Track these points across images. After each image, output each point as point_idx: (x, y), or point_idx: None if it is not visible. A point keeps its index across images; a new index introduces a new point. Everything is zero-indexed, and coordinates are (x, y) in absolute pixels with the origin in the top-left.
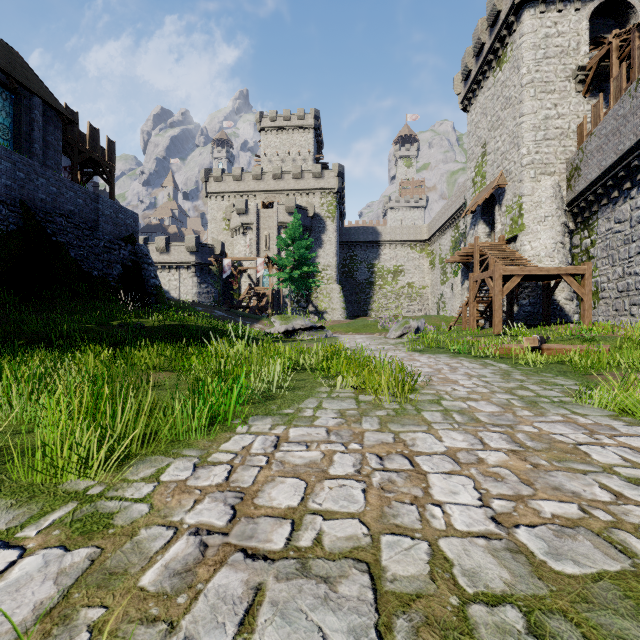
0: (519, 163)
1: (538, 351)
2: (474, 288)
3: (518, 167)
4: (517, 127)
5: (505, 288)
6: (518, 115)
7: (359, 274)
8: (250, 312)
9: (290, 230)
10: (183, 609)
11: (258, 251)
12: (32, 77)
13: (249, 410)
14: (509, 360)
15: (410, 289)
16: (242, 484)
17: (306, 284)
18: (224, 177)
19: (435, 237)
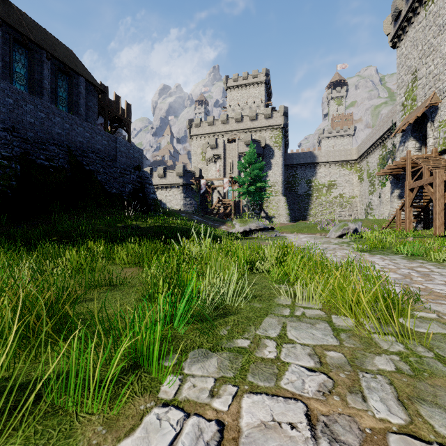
0: None
1: None
2: (410, 194)
3: None
4: None
5: None
6: None
7: (299, 188)
8: (218, 217)
9: (247, 156)
10: None
11: (225, 174)
12: (79, 65)
13: (192, 335)
14: None
15: (341, 199)
16: None
17: (259, 196)
18: (201, 124)
19: (363, 157)
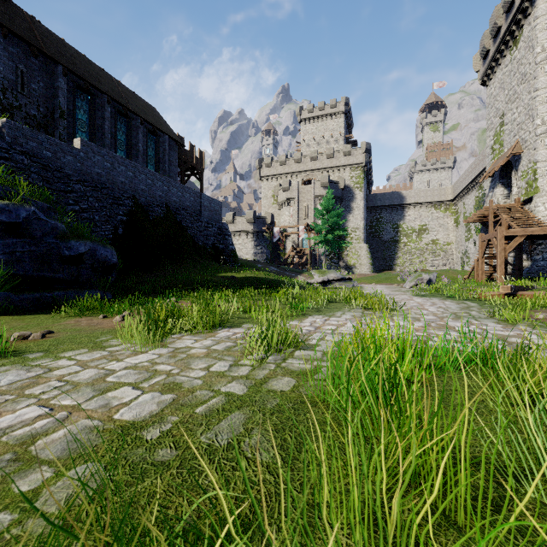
0: (533, 133)
1: (514, 296)
2: (483, 246)
3: (532, 136)
4: (532, 100)
5: (508, 247)
6: (532, 90)
7: (385, 234)
8: (294, 267)
9: (325, 203)
10: (309, 335)
11: (299, 219)
12: (163, 122)
13: (311, 313)
14: (484, 302)
15: (434, 245)
16: (316, 326)
17: (338, 245)
18: (273, 163)
19: (459, 197)
